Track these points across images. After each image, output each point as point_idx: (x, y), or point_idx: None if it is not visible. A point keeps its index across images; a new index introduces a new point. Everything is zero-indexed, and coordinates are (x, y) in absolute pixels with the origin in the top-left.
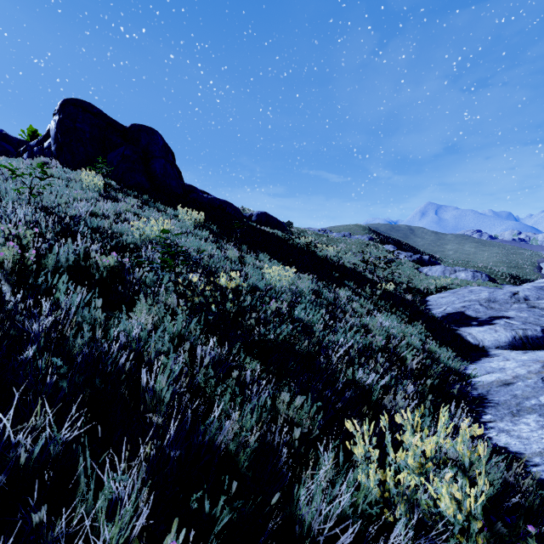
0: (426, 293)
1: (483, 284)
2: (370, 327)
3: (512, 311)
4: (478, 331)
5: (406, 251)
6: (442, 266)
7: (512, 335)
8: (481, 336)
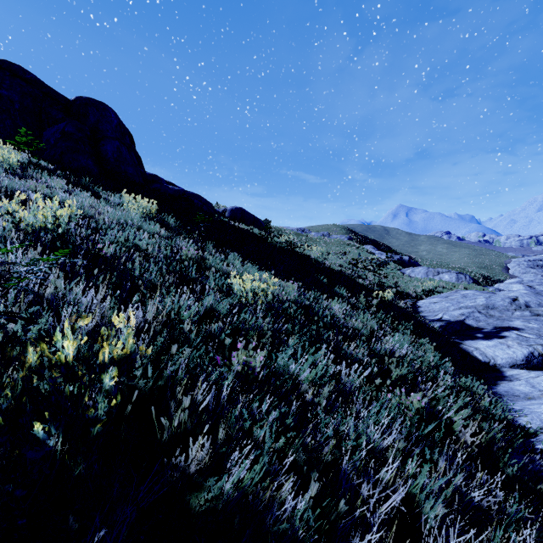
0: (415, 298)
1: (469, 287)
2: (384, 363)
3: (517, 320)
4: (486, 345)
5: (384, 251)
6: (425, 267)
7: (530, 352)
8: (491, 352)
